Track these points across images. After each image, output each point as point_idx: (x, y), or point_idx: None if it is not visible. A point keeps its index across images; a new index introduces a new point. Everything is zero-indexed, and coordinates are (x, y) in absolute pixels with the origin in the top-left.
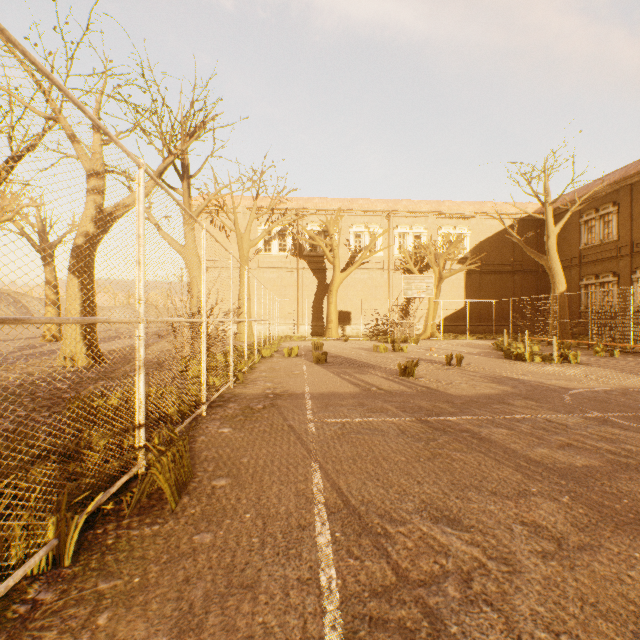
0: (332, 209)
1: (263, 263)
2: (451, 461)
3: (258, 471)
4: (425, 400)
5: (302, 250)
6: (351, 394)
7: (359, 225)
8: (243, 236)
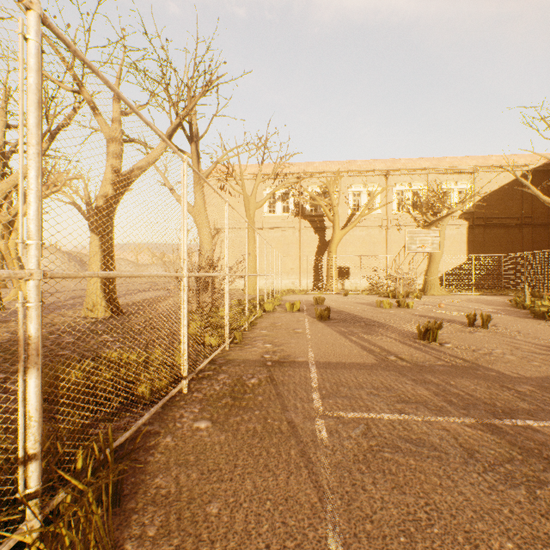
0: (331, 171)
1: (268, 223)
2: None
3: None
4: (471, 382)
5: (303, 210)
6: (366, 365)
7: (357, 185)
8: (249, 199)
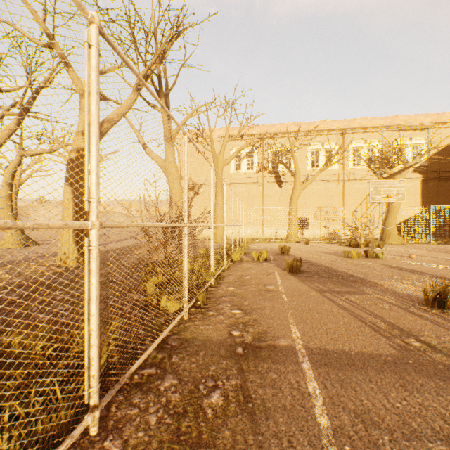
0: (292, 131)
1: (234, 179)
2: None
3: None
4: None
5: (266, 167)
6: (386, 361)
7: (316, 143)
8: (218, 156)
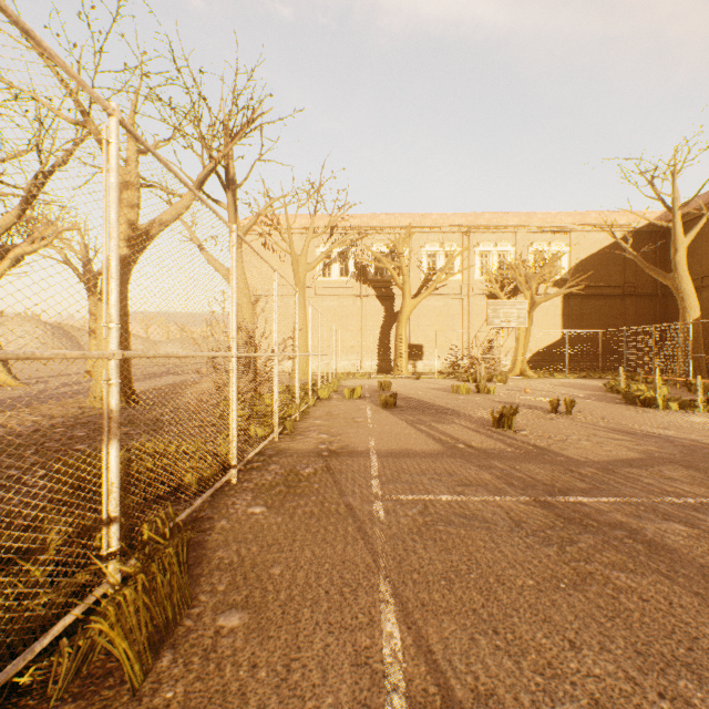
0: (401, 226)
1: (322, 290)
2: (616, 592)
3: (294, 597)
4: (537, 466)
5: (366, 274)
6: (431, 454)
7: (433, 244)
8: (299, 259)
